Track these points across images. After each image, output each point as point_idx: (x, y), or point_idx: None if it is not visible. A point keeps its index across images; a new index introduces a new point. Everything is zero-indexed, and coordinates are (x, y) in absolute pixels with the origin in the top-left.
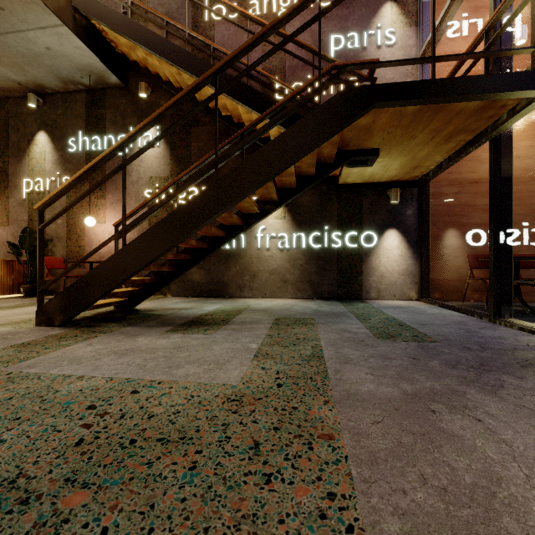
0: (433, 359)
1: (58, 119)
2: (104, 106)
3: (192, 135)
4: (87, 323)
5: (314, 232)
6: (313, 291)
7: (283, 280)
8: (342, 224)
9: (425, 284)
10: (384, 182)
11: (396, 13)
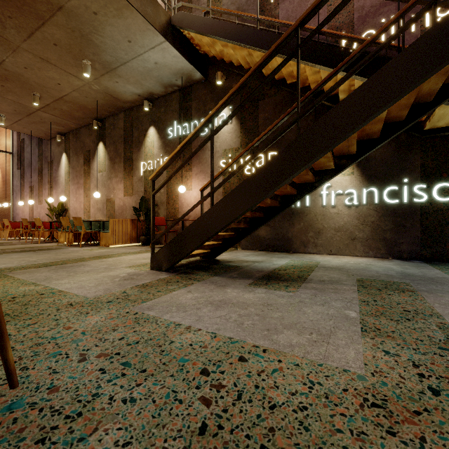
0: None
1: (161, 115)
2: (190, 99)
3: (259, 107)
4: (183, 269)
5: (389, 187)
6: (388, 250)
7: (351, 237)
8: (427, 175)
9: None
10: None
11: None
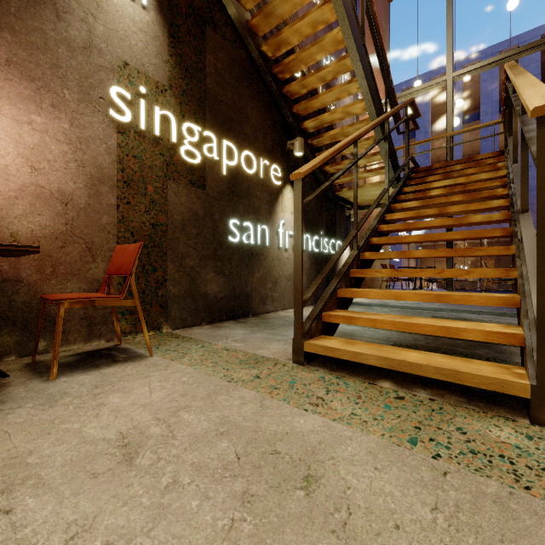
0: None
1: None
2: None
3: (207, 38)
4: None
5: (316, 236)
6: (314, 296)
7: None
8: (328, 231)
9: None
10: (351, 202)
11: None
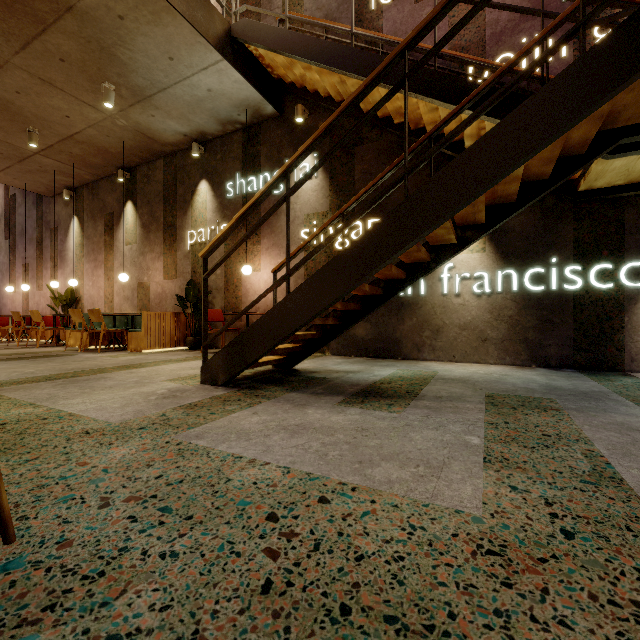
0: None
1: (218, 164)
2: (259, 142)
3: (355, 156)
4: (248, 383)
5: (533, 268)
6: (531, 355)
7: (481, 338)
8: (583, 253)
9: None
10: None
11: None
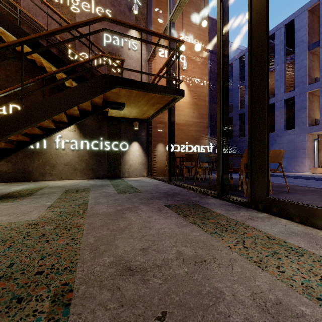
0: (136, 198)
1: None
2: None
3: None
4: None
5: (94, 141)
6: (94, 174)
7: (74, 168)
8: (110, 137)
9: (150, 169)
10: (131, 118)
11: (137, 35)
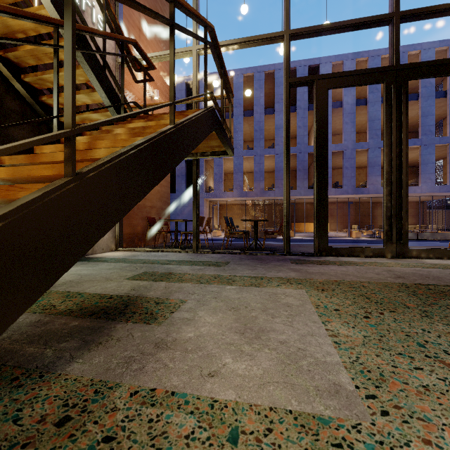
0: (255, 265)
1: None
2: None
3: None
4: None
5: None
6: None
7: None
8: None
9: (121, 238)
10: None
11: None
